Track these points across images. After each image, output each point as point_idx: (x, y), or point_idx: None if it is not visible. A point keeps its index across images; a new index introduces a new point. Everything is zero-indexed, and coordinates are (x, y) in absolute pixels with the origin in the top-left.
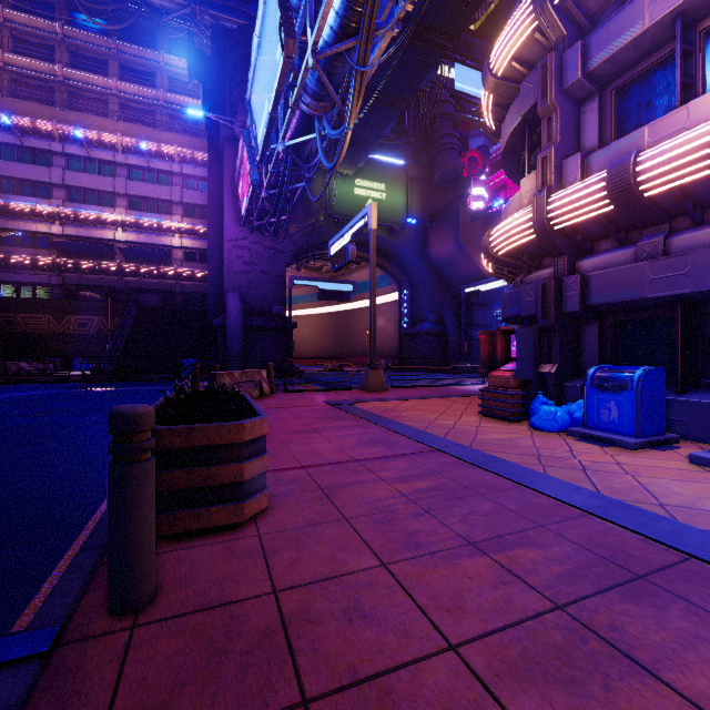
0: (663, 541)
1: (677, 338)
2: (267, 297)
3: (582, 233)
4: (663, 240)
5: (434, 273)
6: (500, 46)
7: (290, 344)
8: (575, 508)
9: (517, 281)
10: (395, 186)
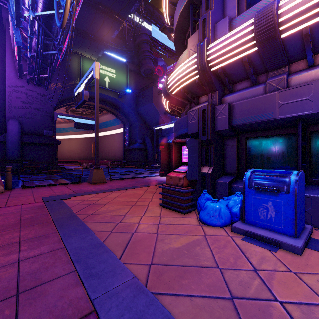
0: None
1: (299, 149)
2: (40, 124)
3: (228, 75)
4: (286, 77)
5: (141, 119)
6: None
7: (55, 153)
8: None
9: (184, 112)
10: (121, 72)
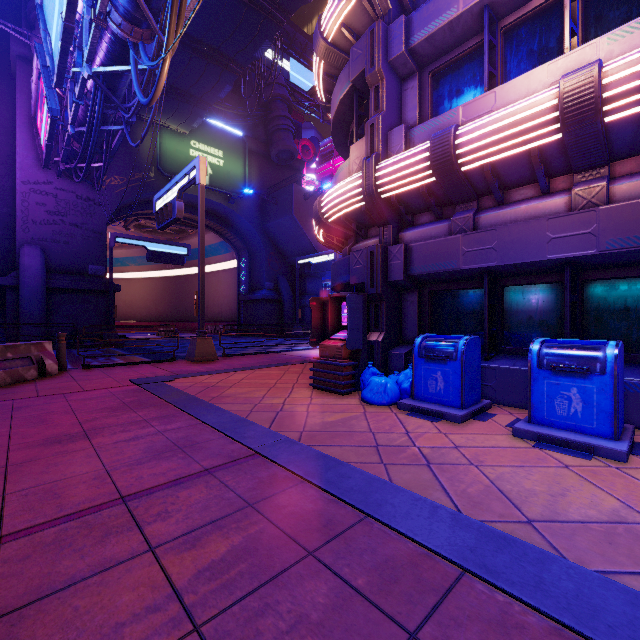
0: (586, 633)
1: (485, 308)
2: (81, 255)
3: (405, 205)
4: (474, 216)
5: (271, 244)
6: (331, 7)
7: (110, 309)
8: (443, 559)
9: (346, 249)
10: (233, 155)
